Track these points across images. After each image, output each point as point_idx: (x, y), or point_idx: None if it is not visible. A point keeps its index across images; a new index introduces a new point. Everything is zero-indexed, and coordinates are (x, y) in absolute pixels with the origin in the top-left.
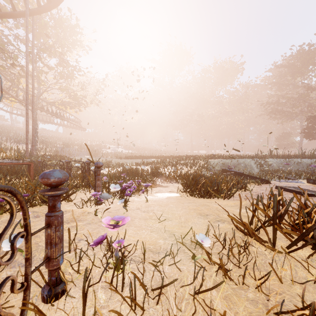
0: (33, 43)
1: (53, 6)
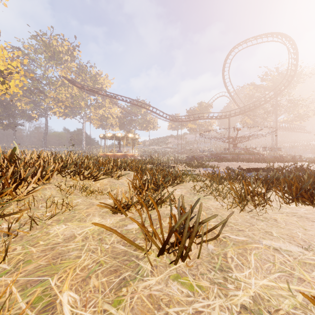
0: (277, 105)
1: (286, 87)
